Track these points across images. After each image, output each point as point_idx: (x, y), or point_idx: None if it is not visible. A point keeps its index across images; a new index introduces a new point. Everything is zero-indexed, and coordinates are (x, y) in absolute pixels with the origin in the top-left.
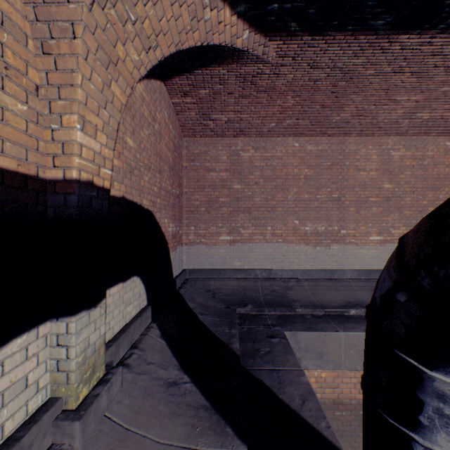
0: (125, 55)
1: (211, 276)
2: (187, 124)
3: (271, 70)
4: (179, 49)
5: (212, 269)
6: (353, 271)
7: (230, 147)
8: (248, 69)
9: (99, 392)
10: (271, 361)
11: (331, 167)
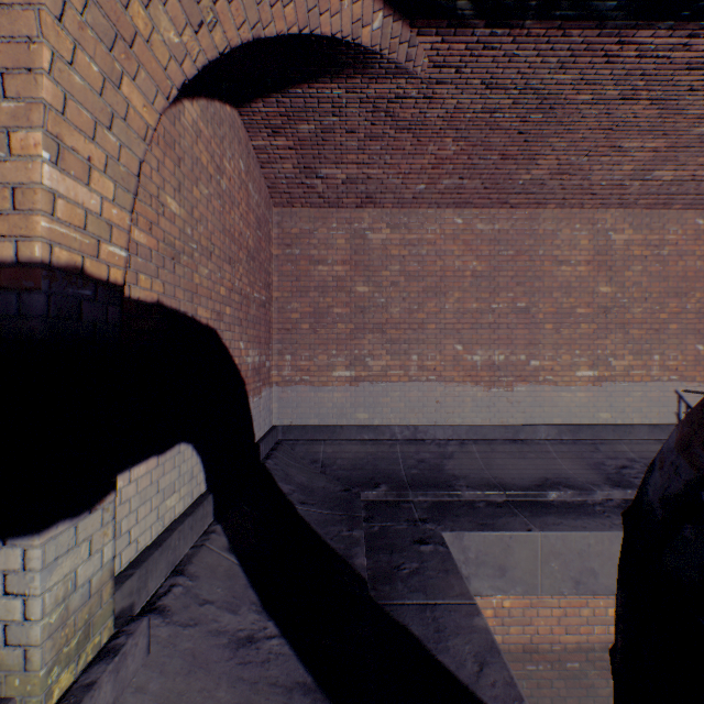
0: (150, 30)
1: (319, 437)
2: (279, 184)
3: (420, 91)
4: (259, 36)
5: (321, 425)
6: (550, 428)
7: (350, 224)
8: (381, 89)
9: (95, 679)
10: (422, 587)
11: (515, 258)
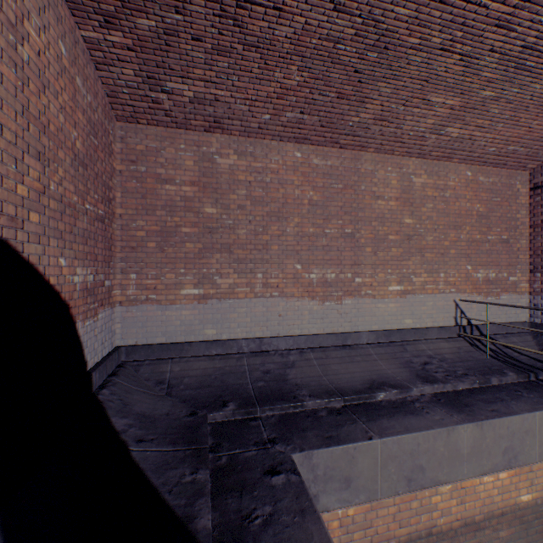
0: None
1: (166, 355)
2: (120, 93)
3: None
4: None
5: (169, 344)
6: (370, 333)
7: (199, 146)
8: None
9: None
10: None
11: (343, 191)
